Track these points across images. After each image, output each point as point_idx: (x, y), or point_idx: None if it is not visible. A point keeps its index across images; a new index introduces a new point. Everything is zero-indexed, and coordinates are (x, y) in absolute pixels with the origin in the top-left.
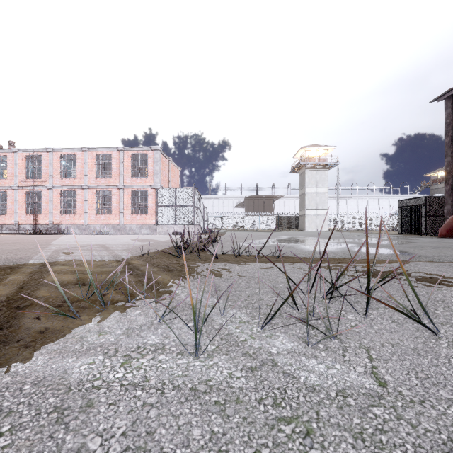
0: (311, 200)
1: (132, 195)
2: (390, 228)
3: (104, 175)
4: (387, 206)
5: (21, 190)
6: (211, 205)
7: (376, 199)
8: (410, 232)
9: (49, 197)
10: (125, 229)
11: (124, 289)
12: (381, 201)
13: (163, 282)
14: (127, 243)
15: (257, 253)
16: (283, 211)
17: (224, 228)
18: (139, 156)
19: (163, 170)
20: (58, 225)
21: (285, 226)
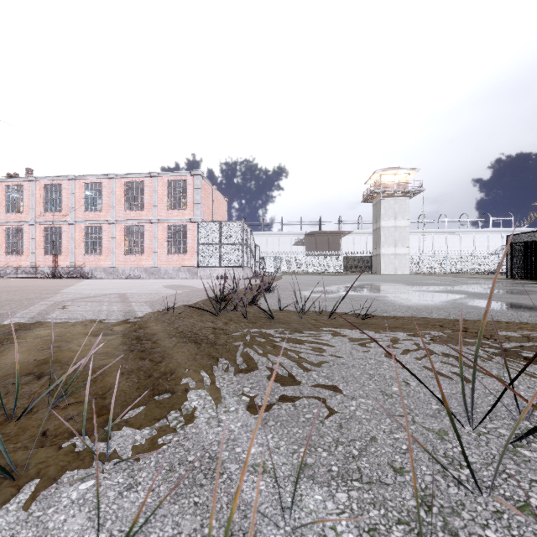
0: (387, 236)
1: (167, 230)
2: (489, 270)
3: (134, 206)
4: (485, 243)
5: (39, 226)
6: (264, 243)
7: (471, 234)
8: (523, 276)
9: (70, 233)
10: (160, 272)
11: (100, 394)
12: (477, 237)
13: (177, 374)
14: (155, 291)
15: (331, 311)
16: (352, 250)
17: (280, 271)
18: (177, 183)
19: (206, 200)
20: (81, 267)
21: (355, 269)
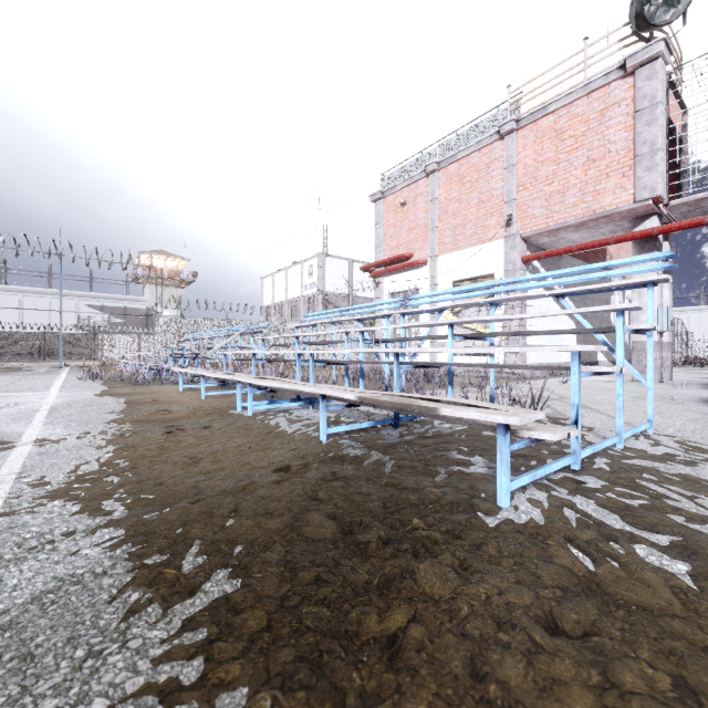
0: None
1: None
2: None
3: None
4: None
5: None
6: (705, 321)
7: None
8: None
9: None
10: None
11: None
12: None
13: None
14: None
15: None
16: None
17: None
18: None
19: None
20: None
21: None
